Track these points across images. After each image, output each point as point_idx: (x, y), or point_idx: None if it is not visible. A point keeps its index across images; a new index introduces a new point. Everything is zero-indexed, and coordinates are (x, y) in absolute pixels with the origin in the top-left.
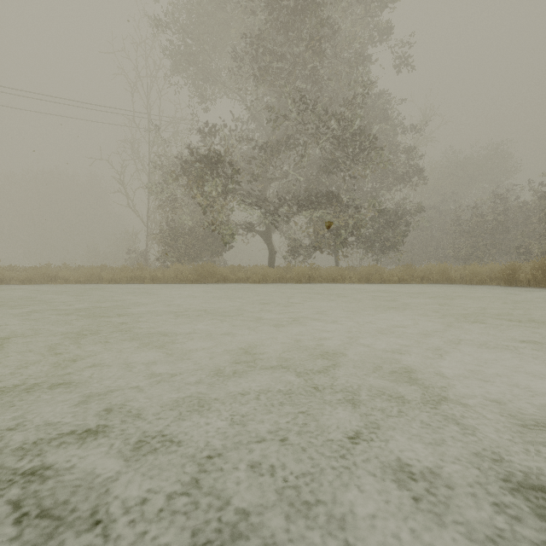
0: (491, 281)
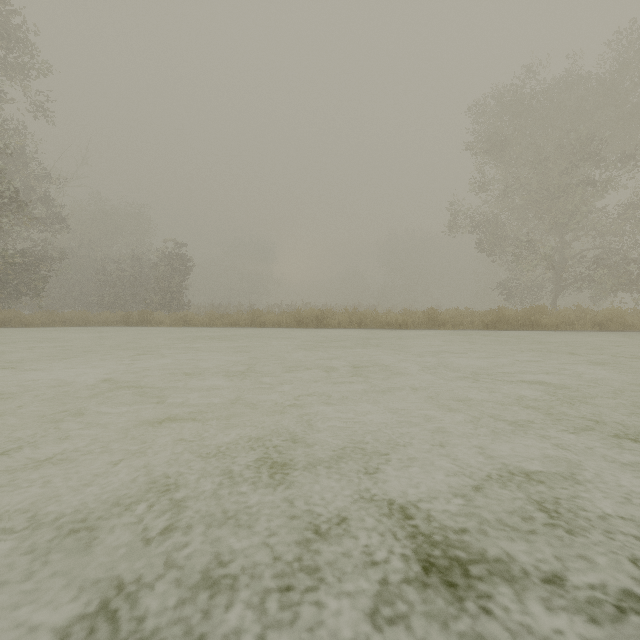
0: (118, 324)
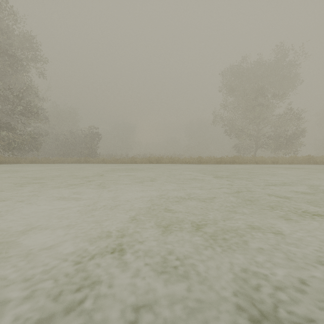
0: (75, 162)
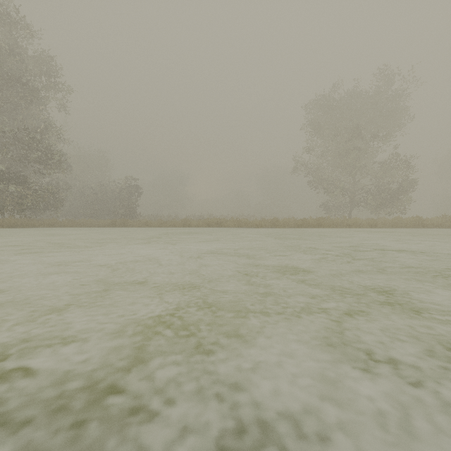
0: (108, 226)
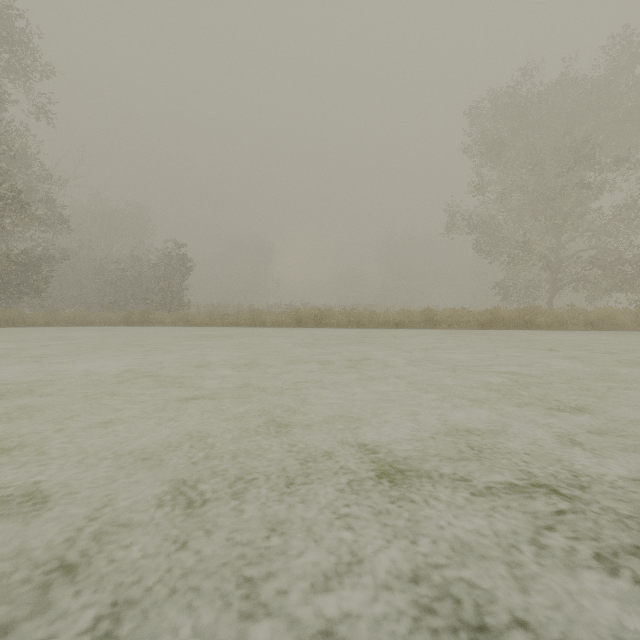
0: (120, 324)
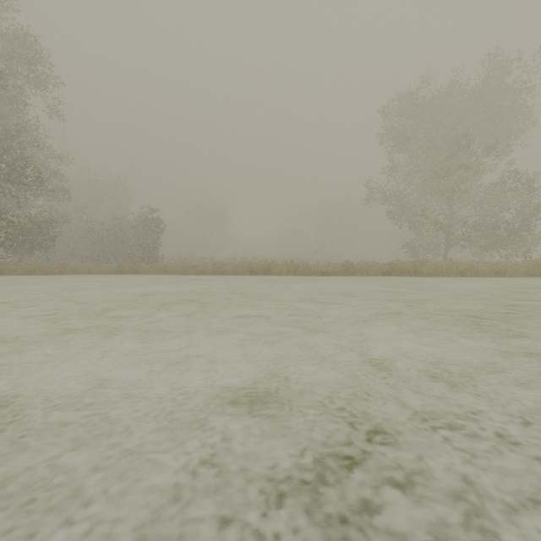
0: (113, 273)
